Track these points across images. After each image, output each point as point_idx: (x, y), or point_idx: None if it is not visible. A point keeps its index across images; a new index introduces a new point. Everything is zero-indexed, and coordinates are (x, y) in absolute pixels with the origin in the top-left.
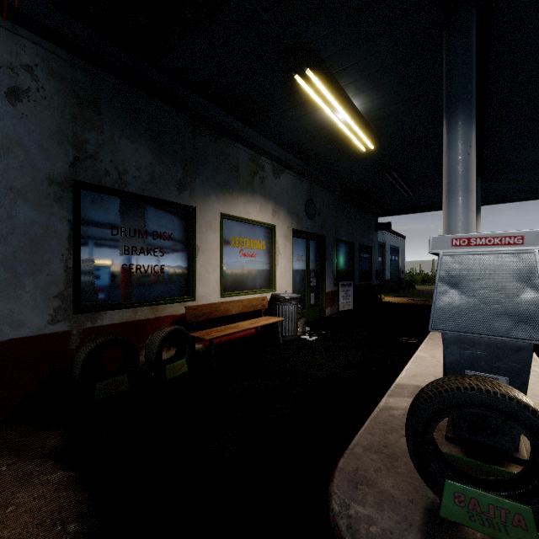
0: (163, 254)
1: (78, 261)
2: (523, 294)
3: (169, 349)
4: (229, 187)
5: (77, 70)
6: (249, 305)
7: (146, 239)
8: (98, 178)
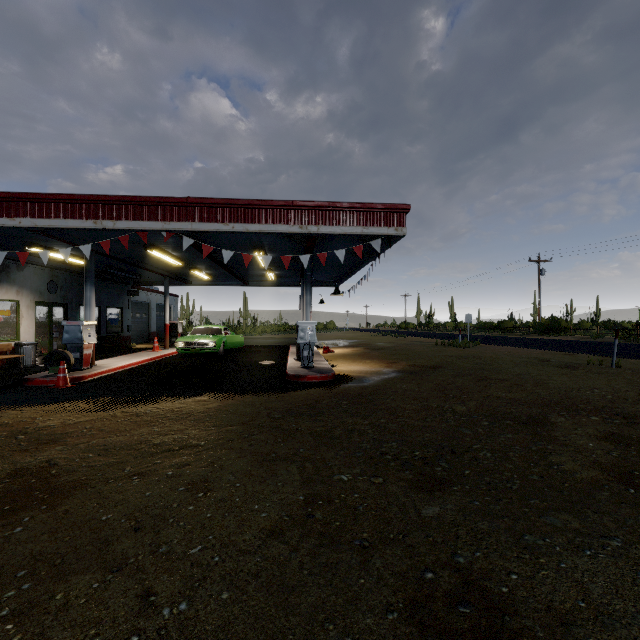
0: None
1: None
2: (80, 334)
3: None
4: None
5: None
6: None
7: None
8: None
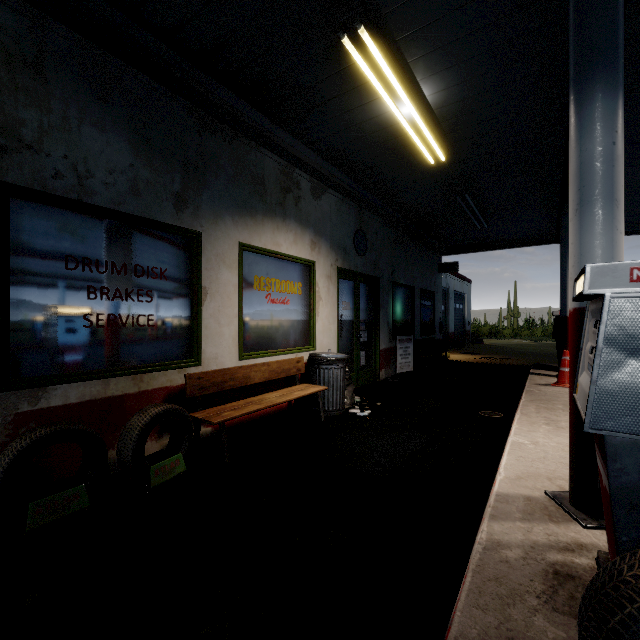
0: (152, 299)
1: (6, 309)
2: None
3: (161, 437)
4: (251, 207)
5: (3, 8)
6: (279, 369)
7: (124, 277)
8: (41, 181)
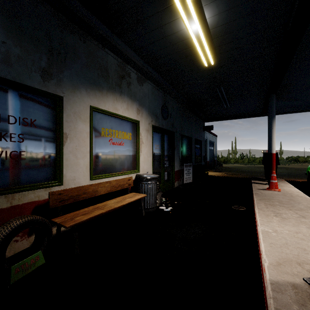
0: (23, 140)
1: None
2: None
3: (30, 236)
4: (99, 84)
5: None
6: (117, 185)
7: None
8: None
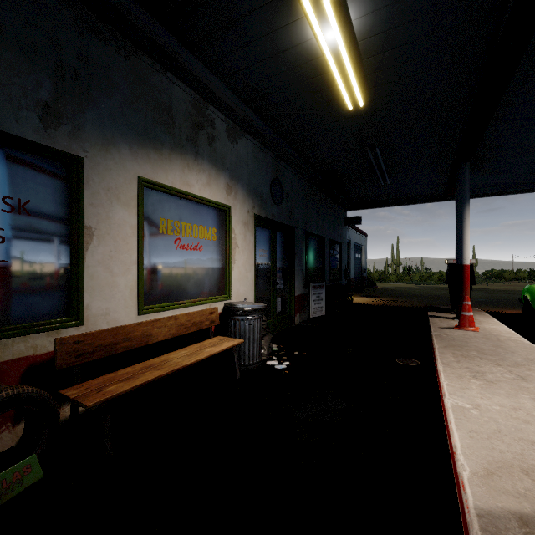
0: (4, 240)
1: None
2: None
3: (18, 425)
4: (155, 138)
5: None
6: (189, 323)
7: None
8: None
